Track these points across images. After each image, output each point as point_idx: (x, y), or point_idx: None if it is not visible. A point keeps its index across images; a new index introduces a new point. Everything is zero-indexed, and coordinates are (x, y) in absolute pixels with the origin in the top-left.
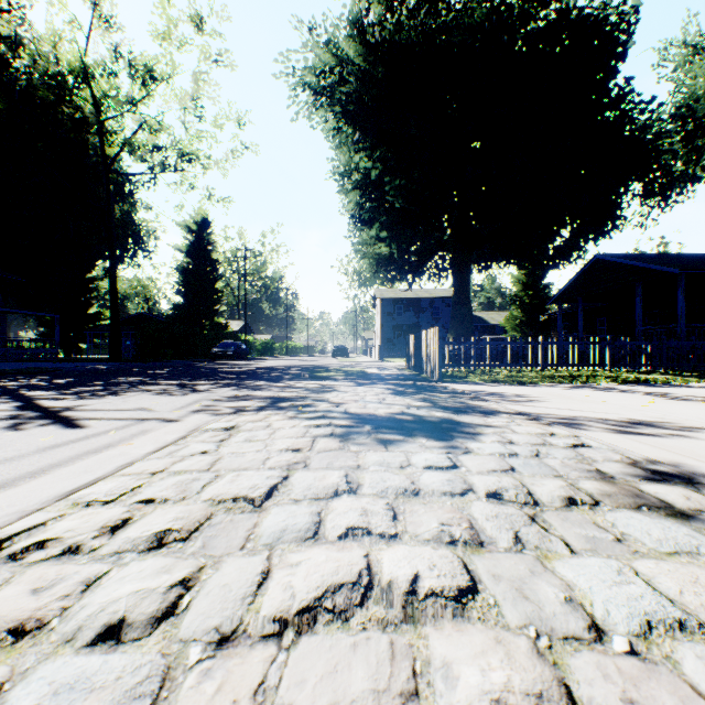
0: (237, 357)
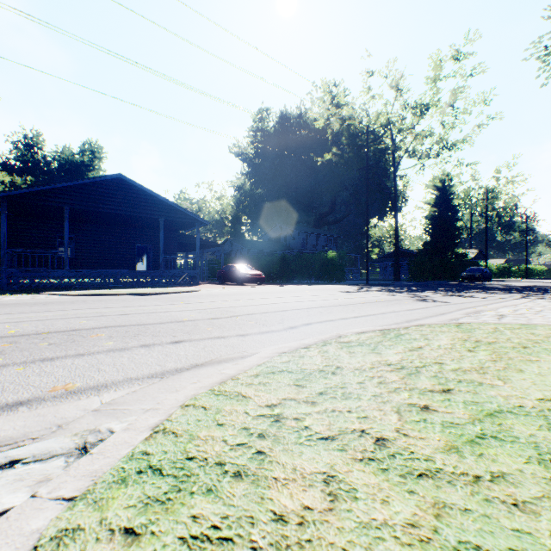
0: (482, 279)
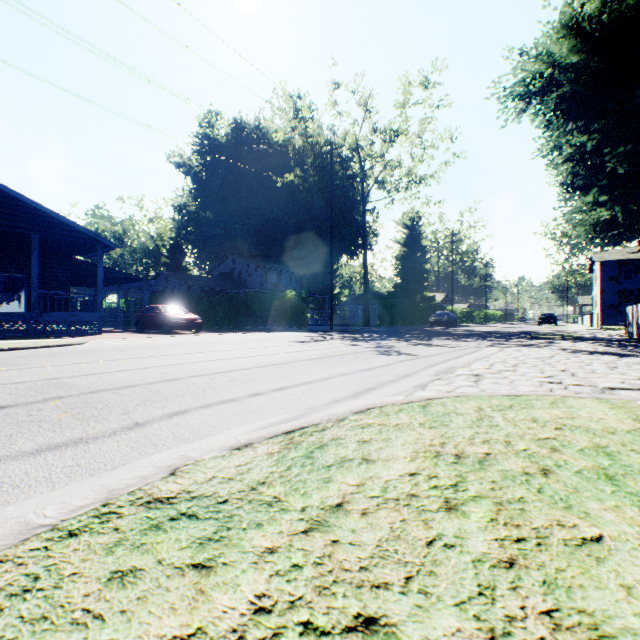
0: (449, 324)
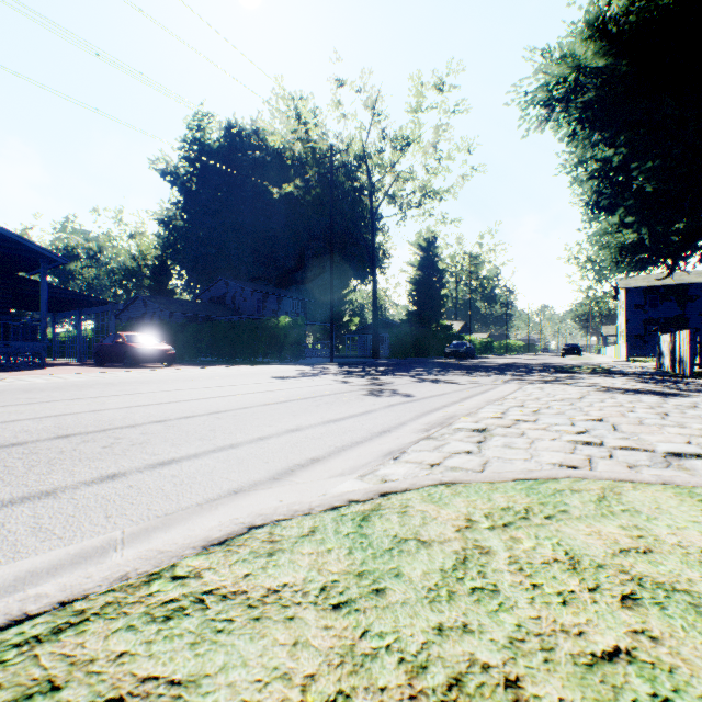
0: (466, 355)
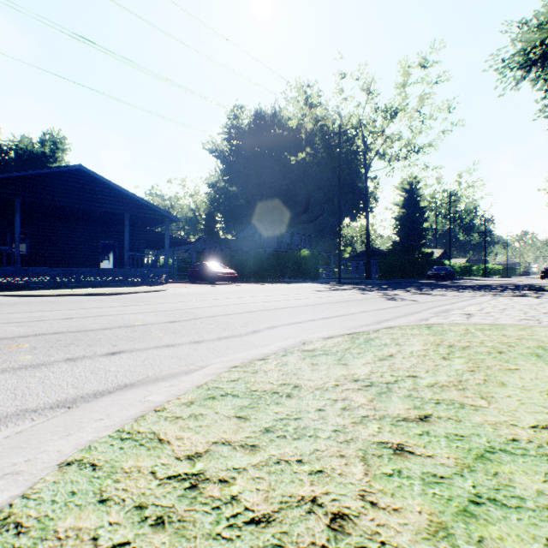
0: (446, 277)
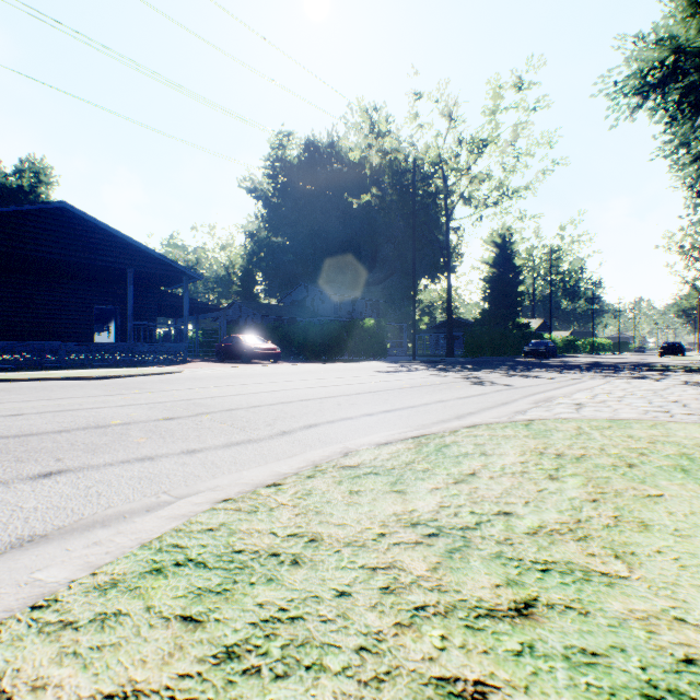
0: (546, 354)
